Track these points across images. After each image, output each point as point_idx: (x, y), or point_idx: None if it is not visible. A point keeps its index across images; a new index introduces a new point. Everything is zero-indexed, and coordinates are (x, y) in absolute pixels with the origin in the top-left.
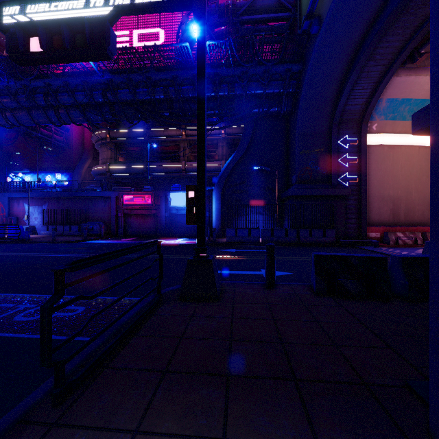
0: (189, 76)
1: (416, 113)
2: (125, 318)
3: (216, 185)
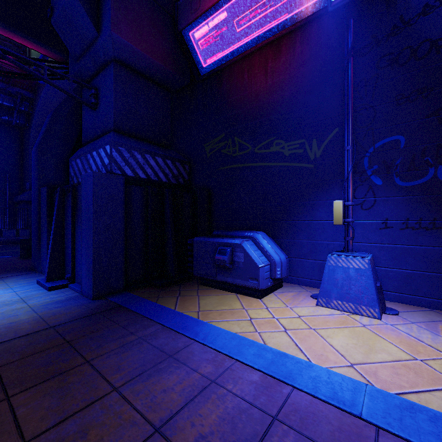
0: None
1: None
2: None
3: None
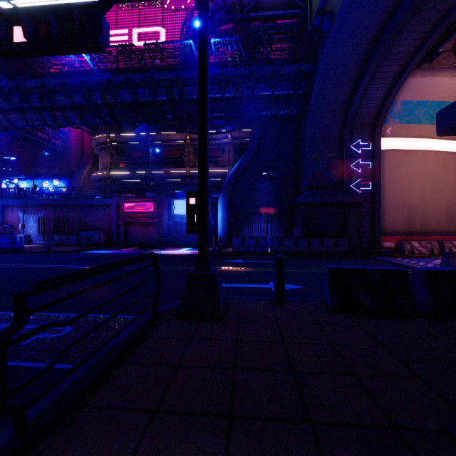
0: (193, 76)
1: (441, 111)
2: (115, 341)
3: (222, 192)
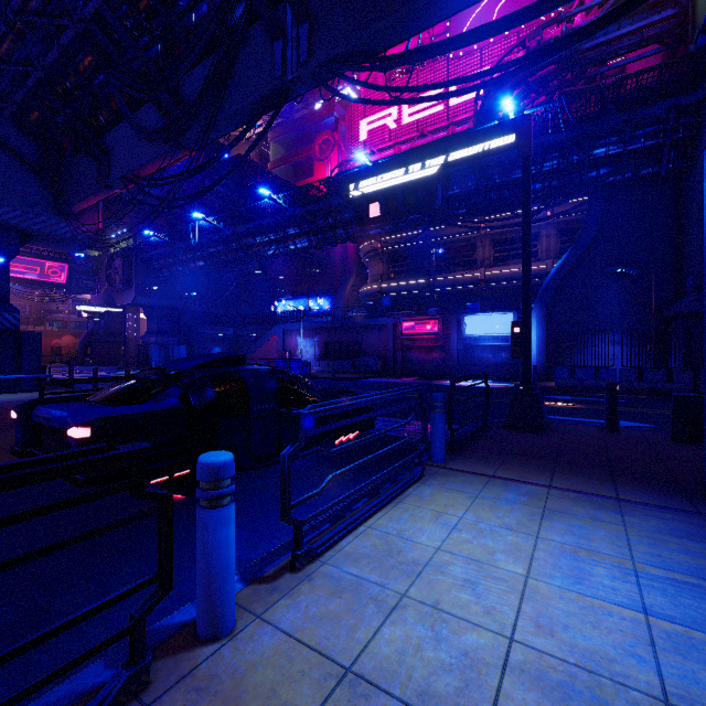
0: (496, 157)
1: None
2: (464, 431)
3: (537, 302)
